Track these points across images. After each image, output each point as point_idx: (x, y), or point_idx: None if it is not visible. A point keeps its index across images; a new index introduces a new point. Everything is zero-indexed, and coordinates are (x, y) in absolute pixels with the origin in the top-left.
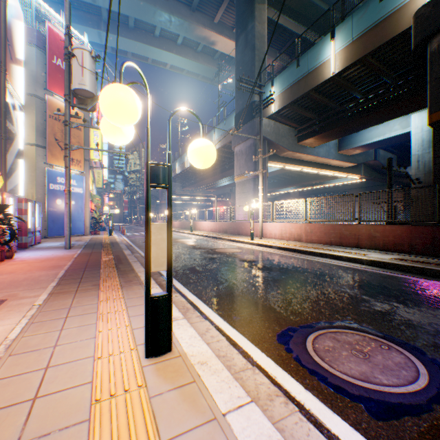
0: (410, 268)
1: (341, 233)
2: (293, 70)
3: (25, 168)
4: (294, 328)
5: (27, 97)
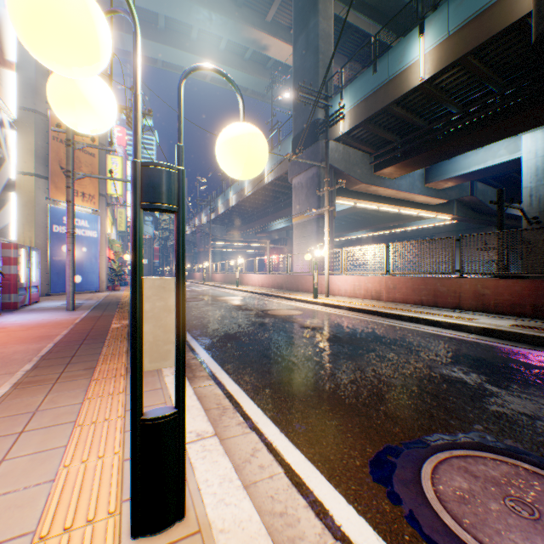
0: (542, 340)
1: (435, 289)
2: (369, 77)
3: (20, 204)
4: (396, 449)
5: (24, 112)
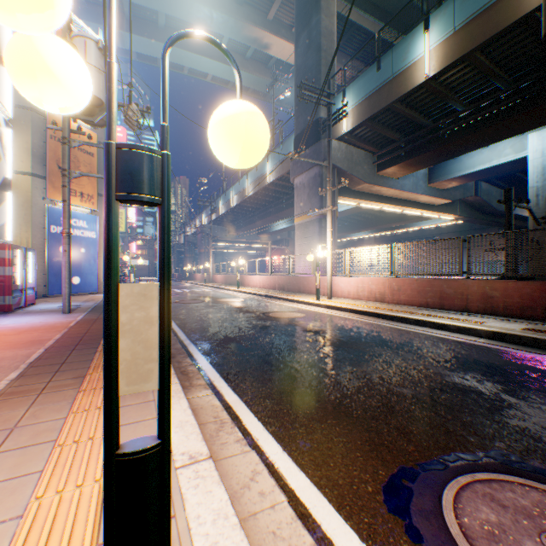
0: None
1: (442, 291)
2: (372, 75)
3: (17, 204)
4: (411, 472)
5: (21, 111)
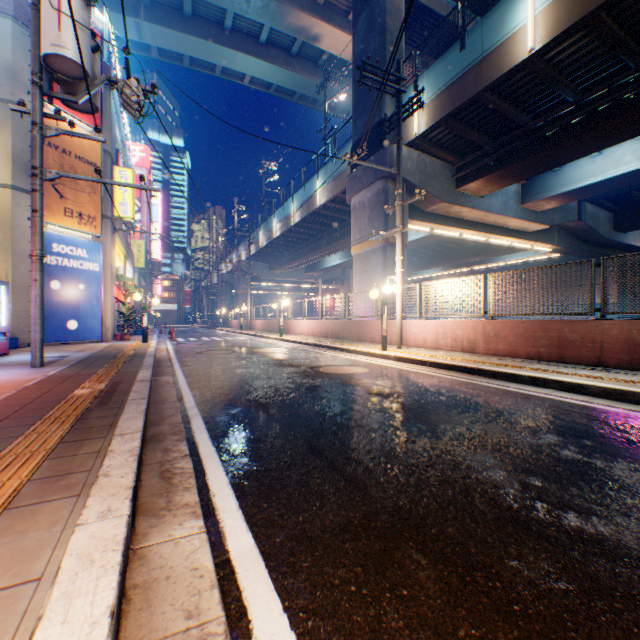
0: None
1: (561, 337)
2: (454, 57)
3: None
4: None
5: None
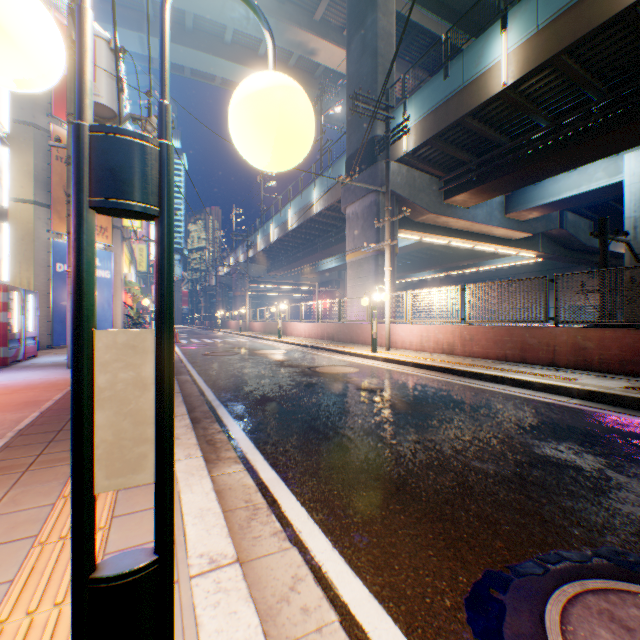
0: None
1: (523, 342)
2: (439, 84)
3: (16, 238)
4: (501, 578)
5: (21, 127)
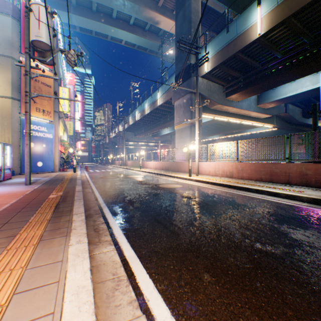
0: None
1: (271, 171)
2: (224, 36)
3: (2, 116)
4: None
5: (4, 58)
